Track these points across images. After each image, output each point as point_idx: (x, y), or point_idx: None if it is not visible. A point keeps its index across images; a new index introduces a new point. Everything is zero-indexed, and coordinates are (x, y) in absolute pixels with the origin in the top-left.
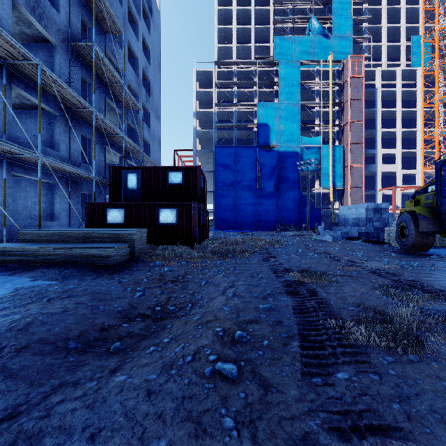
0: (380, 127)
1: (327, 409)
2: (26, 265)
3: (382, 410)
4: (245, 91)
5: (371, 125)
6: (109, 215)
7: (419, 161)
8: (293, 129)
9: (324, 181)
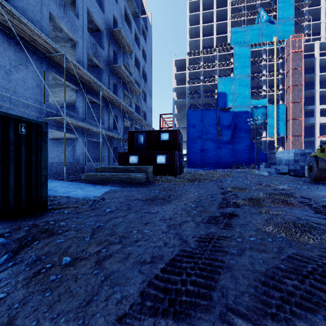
0: (318, 88)
1: (221, 212)
2: (103, 182)
3: (236, 213)
4: (209, 70)
5: (311, 86)
6: (130, 159)
7: None
8: (244, 94)
9: (269, 132)
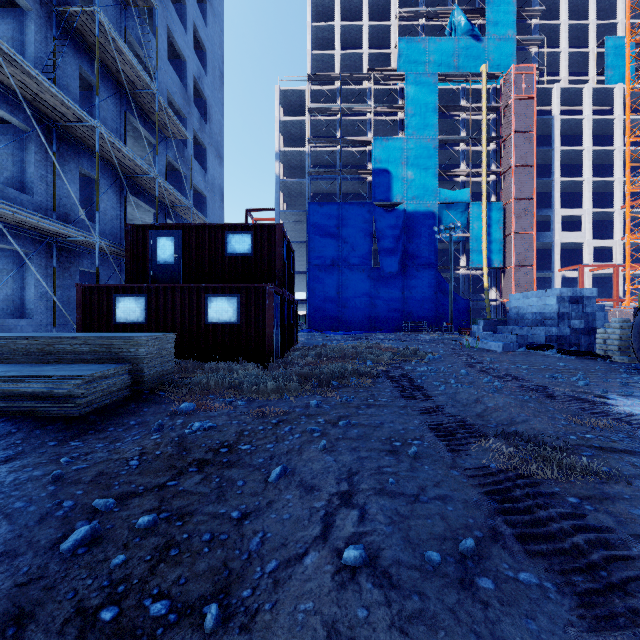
0: (558, 175)
1: None
2: None
3: None
4: (354, 121)
5: (544, 172)
6: (119, 308)
7: (619, 226)
8: (426, 177)
9: (474, 257)
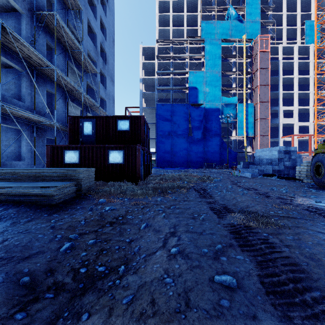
0: (281, 90)
1: None
2: None
3: None
4: (179, 62)
5: (275, 88)
6: (66, 156)
7: (312, 115)
8: (215, 91)
9: (239, 131)
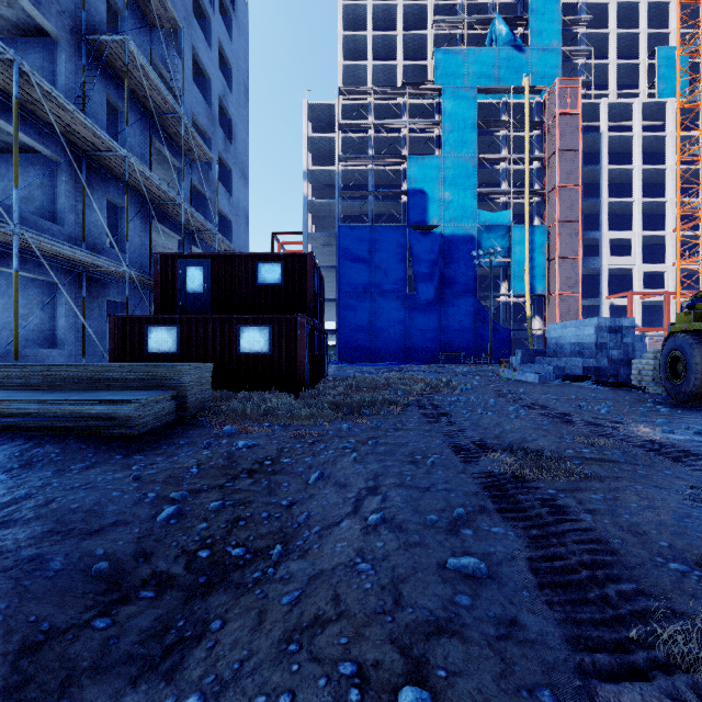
0: (606, 196)
1: None
2: None
3: None
4: (388, 137)
5: (592, 192)
6: (151, 338)
7: (671, 250)
8: (465, 198)
9: (516, 283)
